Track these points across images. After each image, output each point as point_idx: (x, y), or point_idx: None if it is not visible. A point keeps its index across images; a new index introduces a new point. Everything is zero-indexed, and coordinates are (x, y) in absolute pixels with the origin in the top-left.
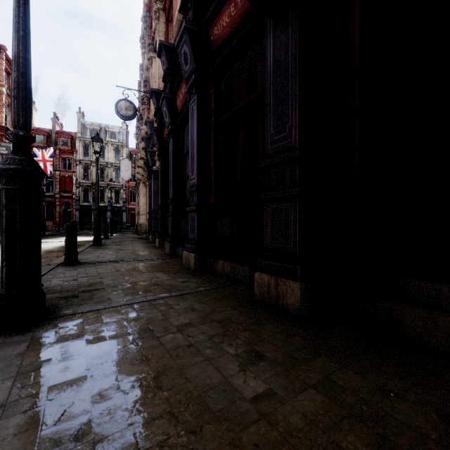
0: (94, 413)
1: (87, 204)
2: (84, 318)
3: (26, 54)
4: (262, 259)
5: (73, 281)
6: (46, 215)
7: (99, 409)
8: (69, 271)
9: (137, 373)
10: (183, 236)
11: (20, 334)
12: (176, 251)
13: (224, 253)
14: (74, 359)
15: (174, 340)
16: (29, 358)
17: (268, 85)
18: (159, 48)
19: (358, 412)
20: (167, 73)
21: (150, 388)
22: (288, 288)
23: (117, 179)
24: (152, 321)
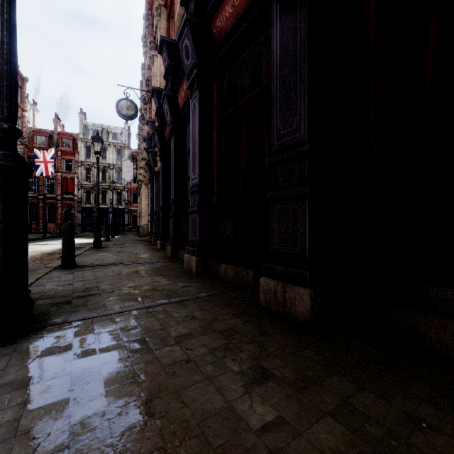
0: (72, 449)
1: (89, 206)
2: (74, 328)
3: (11, 40)
4: (268, 263)
5: (68, 286)
6: (48, 217)
7: (78, 443)
8: (65, 274)
9: (127, 395)
10: (185, 238)
11: (2, 346)
12: (177, 253)
13: (227, 256)
14: (57, 377)
15: (171, 354)
16: (7, 375)
17: (274, 76)
18: (160, 45)
19: (386, 449)
20: (168, 70)
21: (140, 415)
22: (297, 295)
23: (119, 181)
24: (149, 331)
